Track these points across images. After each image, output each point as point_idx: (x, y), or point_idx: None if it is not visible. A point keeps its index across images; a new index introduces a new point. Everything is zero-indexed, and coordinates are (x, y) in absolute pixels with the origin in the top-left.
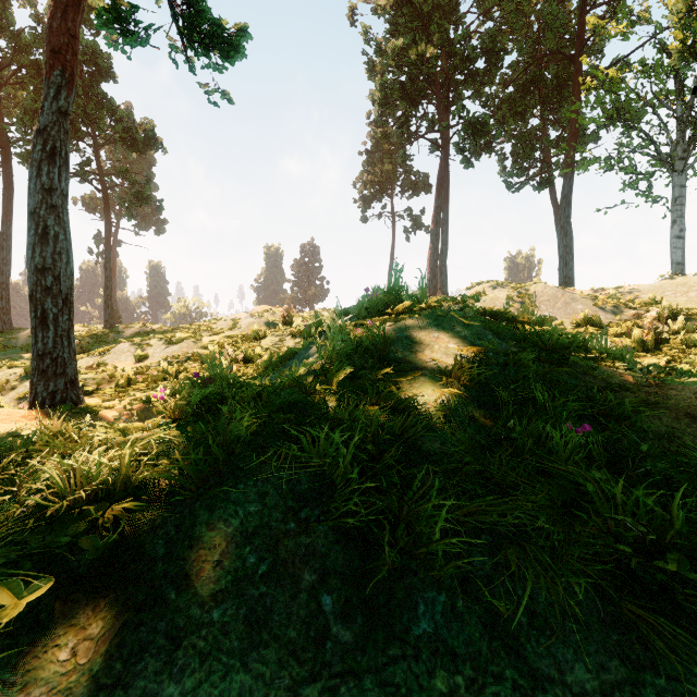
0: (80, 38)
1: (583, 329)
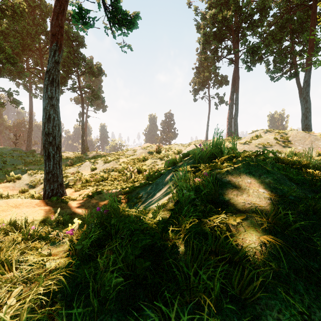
0: (71, 31)
1: None
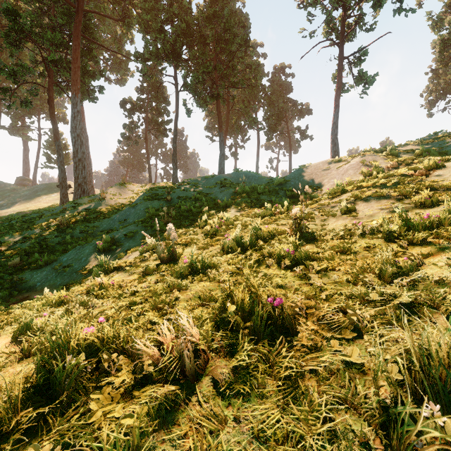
0: (284, 82)
1: None
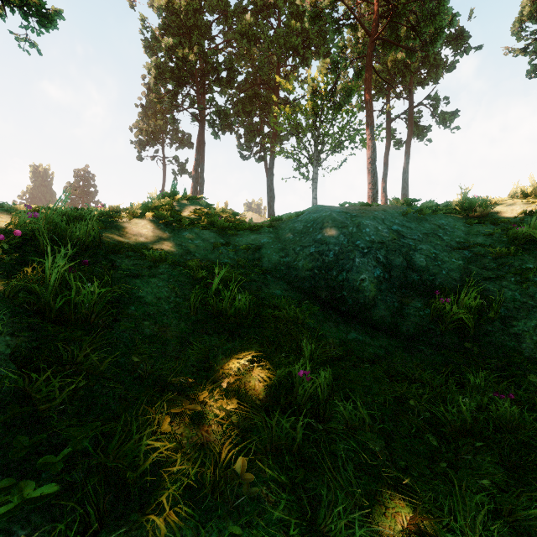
0: None
1: None
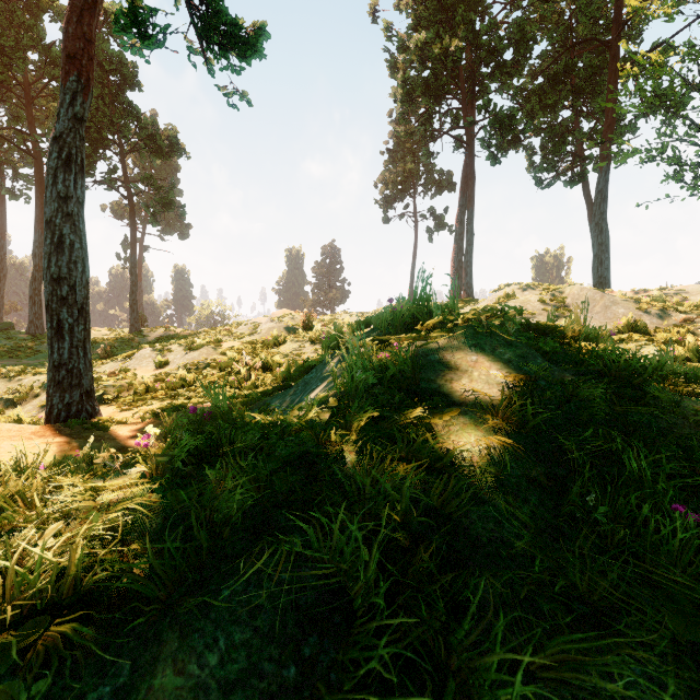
0: (106, 49)
1: (625, 335)
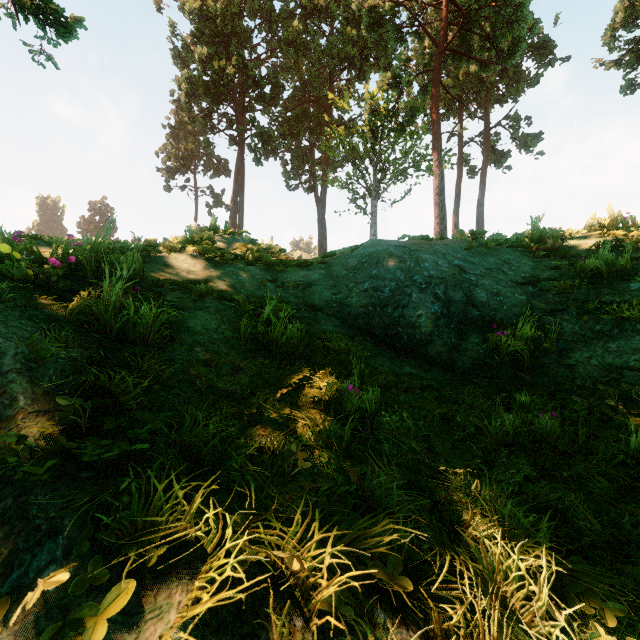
0: None
1: None
